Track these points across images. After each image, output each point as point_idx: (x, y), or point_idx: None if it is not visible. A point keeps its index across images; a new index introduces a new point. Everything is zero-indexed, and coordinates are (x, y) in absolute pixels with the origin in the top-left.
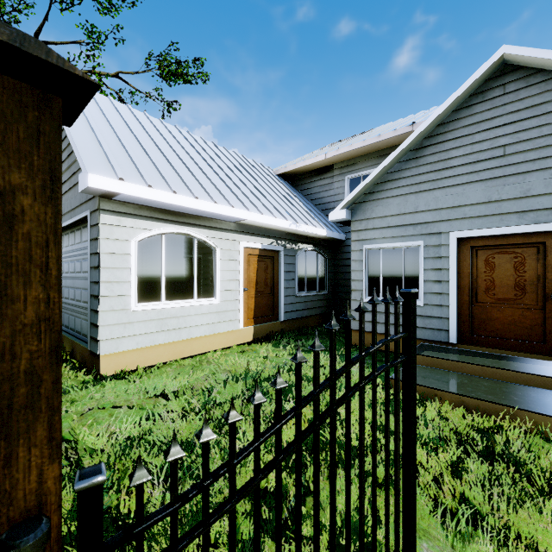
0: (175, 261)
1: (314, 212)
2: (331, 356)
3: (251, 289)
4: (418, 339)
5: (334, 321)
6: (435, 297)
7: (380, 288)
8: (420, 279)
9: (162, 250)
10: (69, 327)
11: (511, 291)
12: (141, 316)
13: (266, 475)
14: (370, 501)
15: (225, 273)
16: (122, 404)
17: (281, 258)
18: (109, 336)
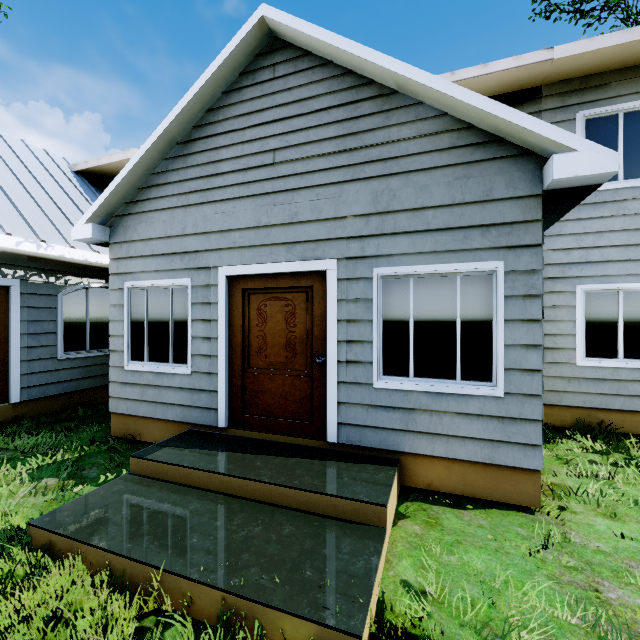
0: None
1: None
2: None
3: None
4: (187, 423)
5: None
6: (205, 361)
7: (145, 348)
8: (189, 335)
9: None
10: None
11: (282, 352)
12: None
13: None
14: None
15: None
16: None
17: (14, 298)
18: None
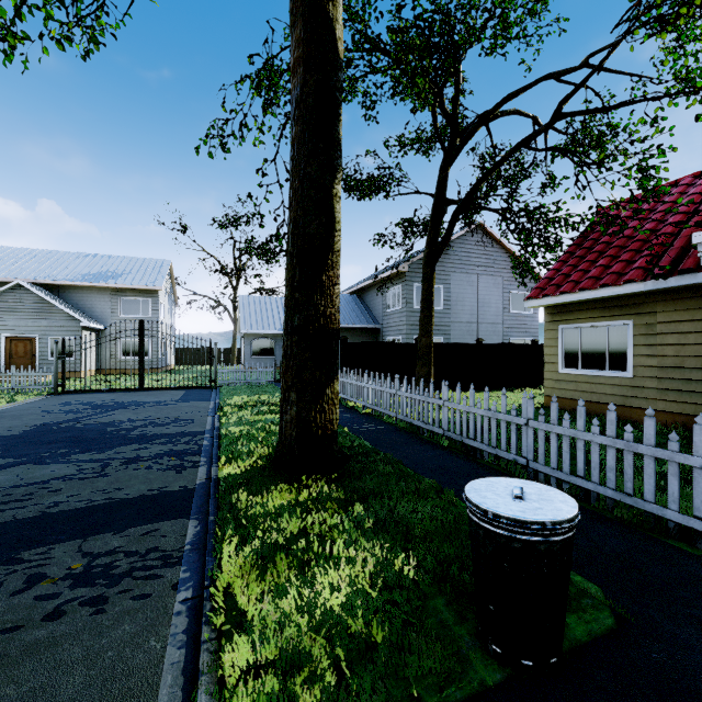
0: None
1: None
2: None
3: None
4: None
5: None
6: None
7: None
8: None
9: None
10: None
11: (23, 354)
12: None
13: None
14: None
15: None
16: None
17: None
18: None
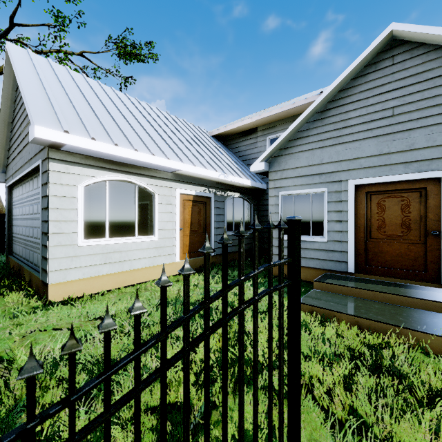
0: (118, 204)
1: (241, 166)
2: (205, 280)
3: (186, 228)
4: (323, 269)
5: (207, 244)
6: (337, 234)
7: None
8: (324, 220)
9: (106, 194)
10: (29, 260)
11: (398, 229)
12: (87, 251)
13: (117, 409)
14: (266, 415)
15: (163, 215)
16: (62, 326)
17: (212, 203)
18: (57, 268)
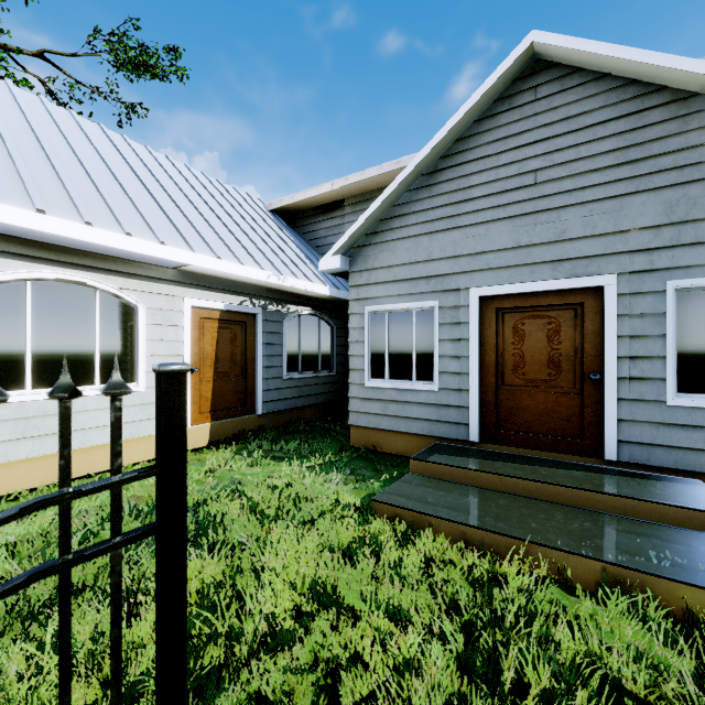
0: (56, 325)
1: (315, 263)
2: None
3: (207, 369)
4: (432, 437)
5: None
6: (453, 378)
7: (386, 366)
8: (435, 354)
9: (27, 306)
10: None
11: (543, 370)
12: None
13: None
14: None
15: (157, 345)
16: None
17: (259, 324)
18: None
